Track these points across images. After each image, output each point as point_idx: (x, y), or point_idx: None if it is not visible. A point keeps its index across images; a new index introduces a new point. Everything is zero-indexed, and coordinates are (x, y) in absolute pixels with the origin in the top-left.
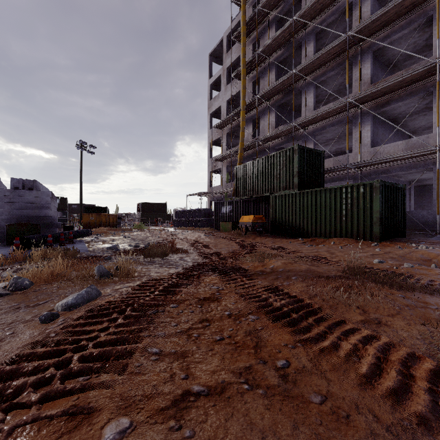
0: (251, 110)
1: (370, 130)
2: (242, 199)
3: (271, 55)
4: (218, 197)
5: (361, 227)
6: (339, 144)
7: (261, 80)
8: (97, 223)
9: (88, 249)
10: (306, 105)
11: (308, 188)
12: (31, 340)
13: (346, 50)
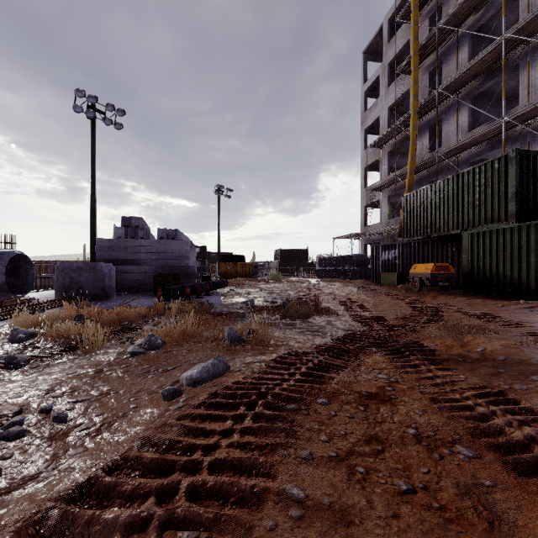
0: (427, 112)
1: None
2: (413, 241)
3: (461, 24)
4: (376, 239)
5: None
6: None
7: (444, 66)
8: (233, 272)
9: (222, 304)
10: (529, 85)
11: (536, 218)
12: (149, 424)
13: None
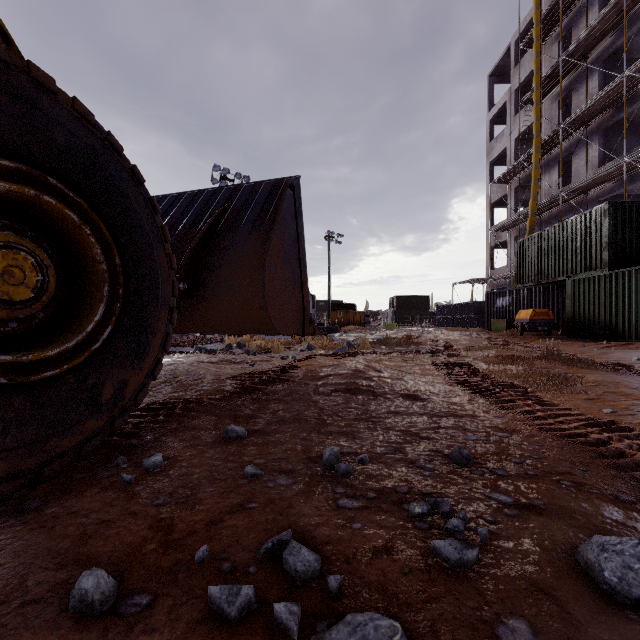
0: (555, 146)
1: None
2: (526, 287)
3: (589, 51)
4: (502, 284)
5: None
6: None
7: (573, 95)
8: (344, 321)
9: (339, 340)
10: None
11: (633, 265)
12: None
13: None
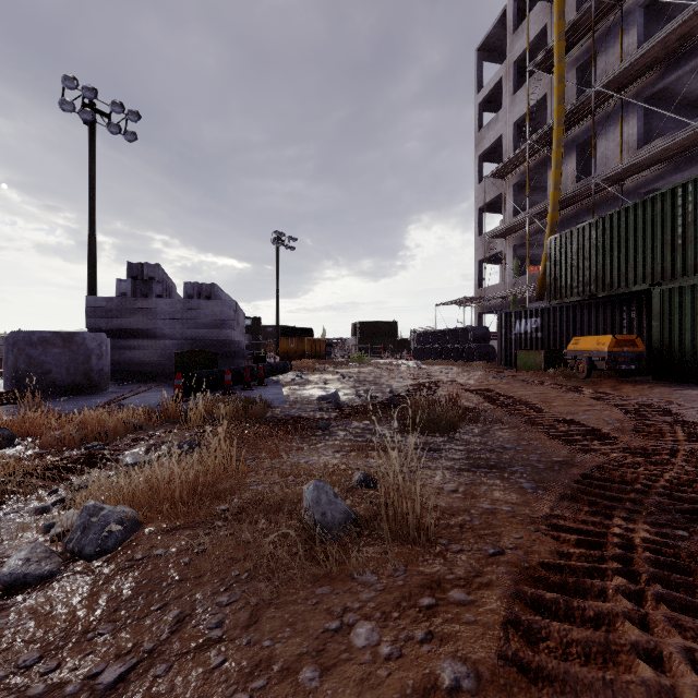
0: (575, 124)
1: None
2: (565, 304)
3: None
4: (497, 306)
5: None
6: None
7: (599, 57)
8: (298, 352)
9: (286, 400)
10: None
11: None
12: None
13: None
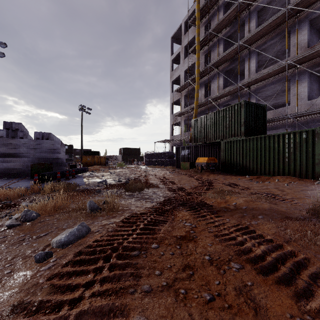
0: (204, 76)
1: (306, 86)
2: (197, 145)
3: (219, 32)
4: (178, 143)
5: (303, 167)
6: (276, 99)
7: (212, 53)
8: (92, 162)
9: (84, 183)
10: (249, 69)
11: (253, 135)
12: (22, 286)
13: (285, 22)
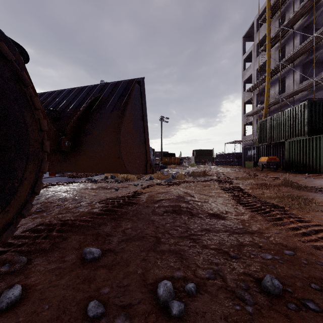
0: (277, 73)
1: None
2: (263, 145)
3: (295, 24)
4: (250, 143)
5: None
6: None
7: (286, 47)
8: (169, 162)
9: (167, 173)
10: None
11: (320, 134)
12: None
13: None
